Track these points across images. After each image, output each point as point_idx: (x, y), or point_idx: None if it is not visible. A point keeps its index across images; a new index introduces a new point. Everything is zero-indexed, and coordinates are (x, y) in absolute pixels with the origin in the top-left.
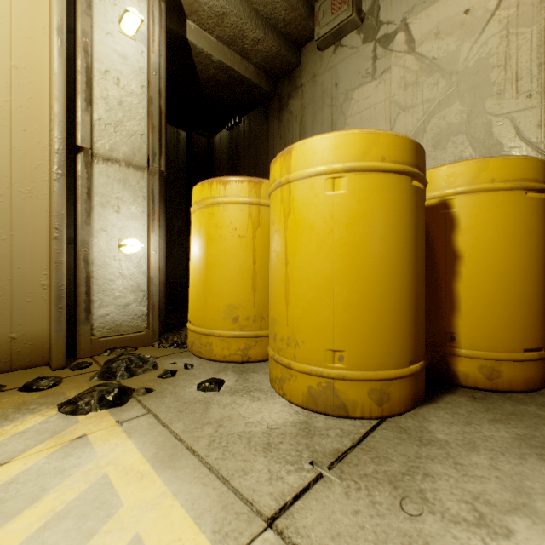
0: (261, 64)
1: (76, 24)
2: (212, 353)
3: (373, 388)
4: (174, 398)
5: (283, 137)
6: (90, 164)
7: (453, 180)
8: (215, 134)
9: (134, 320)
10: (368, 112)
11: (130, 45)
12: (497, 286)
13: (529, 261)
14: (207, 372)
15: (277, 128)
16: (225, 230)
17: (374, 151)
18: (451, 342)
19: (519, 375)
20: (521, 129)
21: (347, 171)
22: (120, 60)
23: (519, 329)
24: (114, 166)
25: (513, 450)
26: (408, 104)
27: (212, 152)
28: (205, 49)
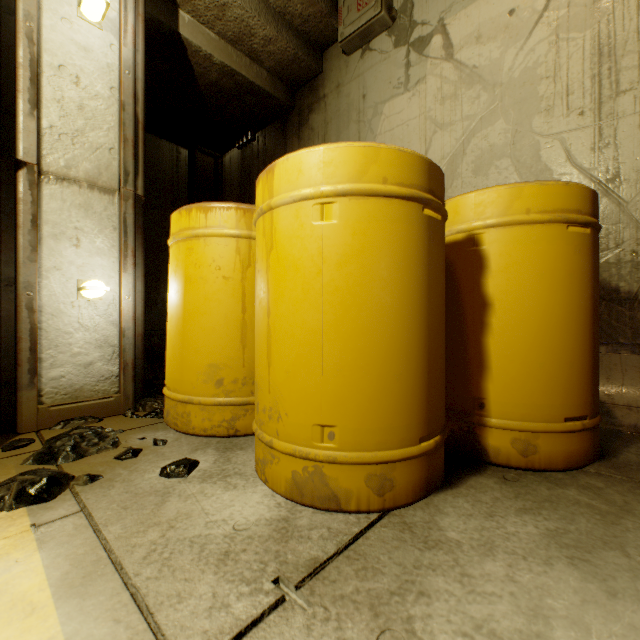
0: (275, 69)
1: (16, 3)
2: (190, 426)
3: (372, 474)
4: (124, 488)
5: None
6: (36, 184)
7: (482, 211)
8: (224, 153)
9: (99, 383)
10: (400, 130)
11: (95, 35)
12: (533, 341)
13: (571, 310)
14: (181, 450)
15: (296, 147)
16: (206, 270)
17: (373, 169)
18: (480, 410)
19: (559, 450)
20: (572, 153)
21: (338, 195)
22: (80, 52)
23: (559, 393)
24: (72, 187)
25: (539, 552)
26: (445, 121)
27: (221, 175)
28: (204, 48)
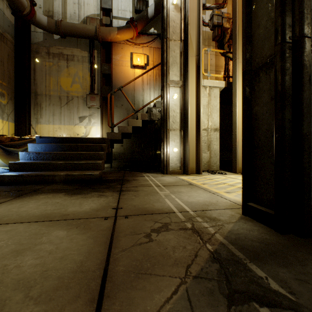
0: None
1: None
2: None
3: None
4: None
5: None
6: None
7: None
8: None
9: None
10: None
11: None
12: None
13: None
14: None
15: None
16: None
17: None
18: None
19: None
20: None
21: None
22: None
23: None
24: None
25: None
26: None
27: None
28: None
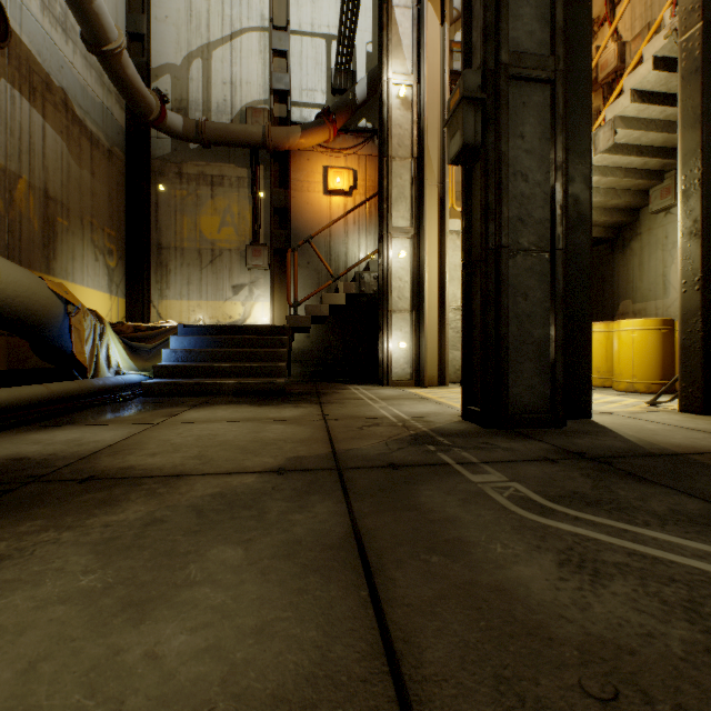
0: (607, 226)
1: None
2: None
3: (645, 385)
4: None
5: (626, 266)
6: None
7: None
8: None
9: None
10: None
11: None
12: None
13: None
14: None
15: (620, 259)
16: (593, 341)
17: (645, 324)
18: None
19: None
20: None
21: (636, 330)
22: None
23: None
24: None
25: None
26: None
27: None
28: None
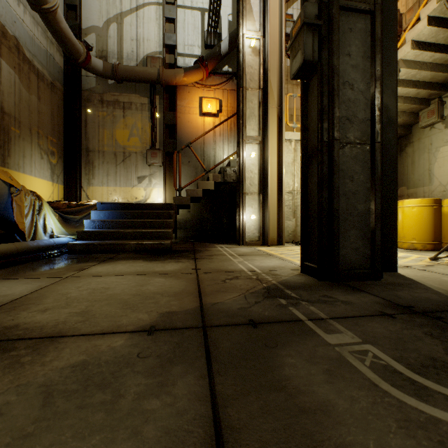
0: None
1: None
2: None
3: (422, 245)
4: None
5: (402, 164)
6: None
7: None
8: None
9: None
10: (447, 157)
11: None
12: None
13: None
14: None
15: (398, 159)
16: None
17: (422, 202)
18: None
19: None
20: None
21: (416, 206)
22: None
23: None
24: None
25: None
26: None
27: None
28: None
